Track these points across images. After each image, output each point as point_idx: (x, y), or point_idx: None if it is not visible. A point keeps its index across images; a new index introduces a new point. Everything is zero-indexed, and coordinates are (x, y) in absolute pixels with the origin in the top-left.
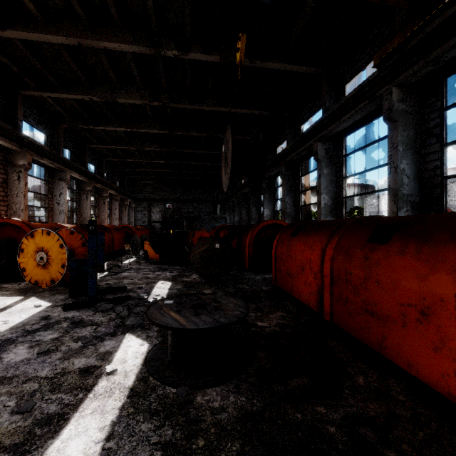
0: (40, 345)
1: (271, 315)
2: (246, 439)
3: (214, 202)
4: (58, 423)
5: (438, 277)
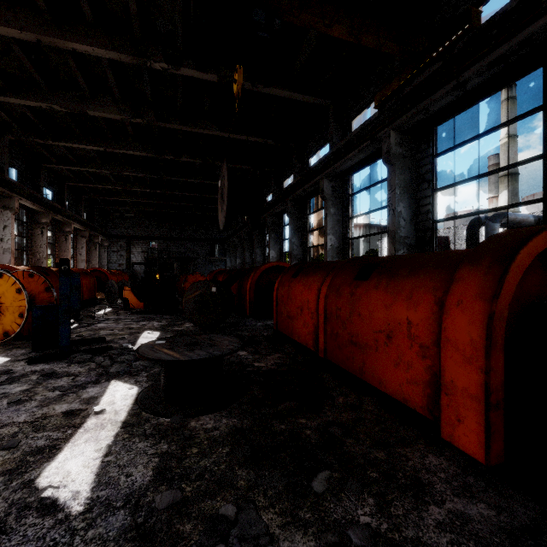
0: (8, 397)
1: (268, 356)
2: (235, 445)
3: (212, 242)
4: (51, 452)
5: (398, 305)
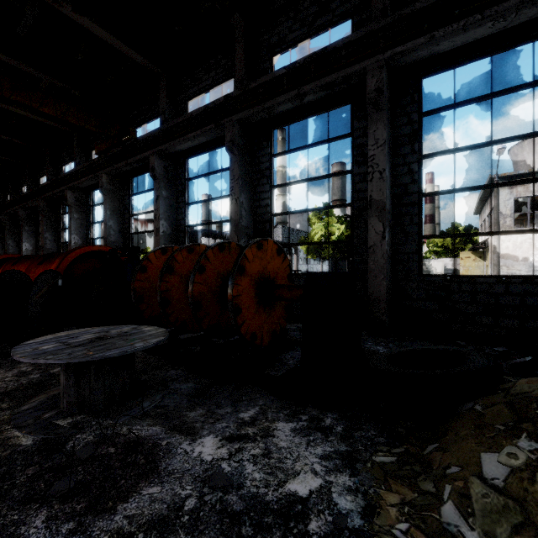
0: None
1: None
2: None
3: None
4: None
5: None
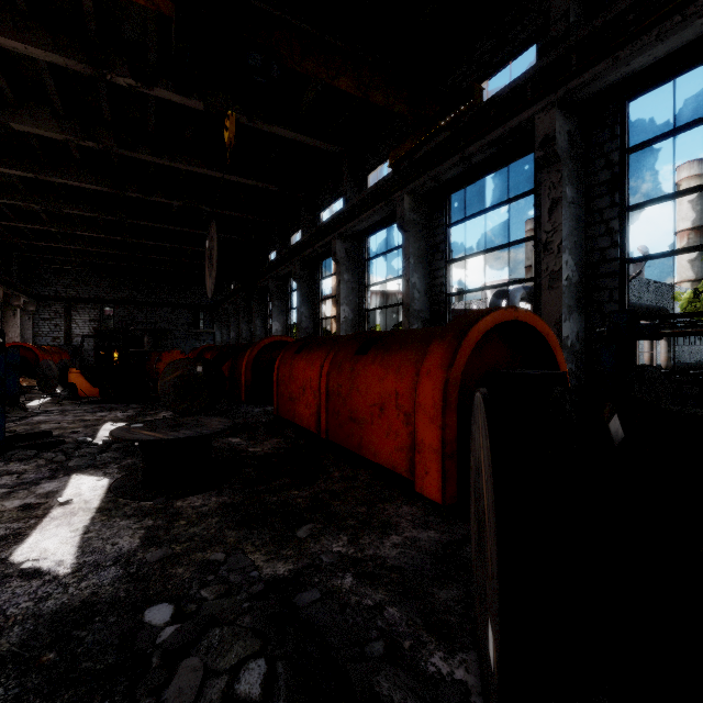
0: None
1: (266, 442)
2: (225, 516)
3: (195, 309)
4: (17, 538)
5: (389, 378)
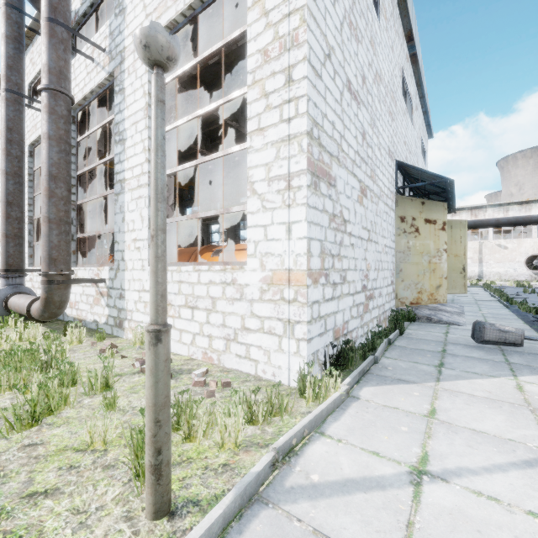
0: None
1: None
2: None
3: None
4: None
5: None
